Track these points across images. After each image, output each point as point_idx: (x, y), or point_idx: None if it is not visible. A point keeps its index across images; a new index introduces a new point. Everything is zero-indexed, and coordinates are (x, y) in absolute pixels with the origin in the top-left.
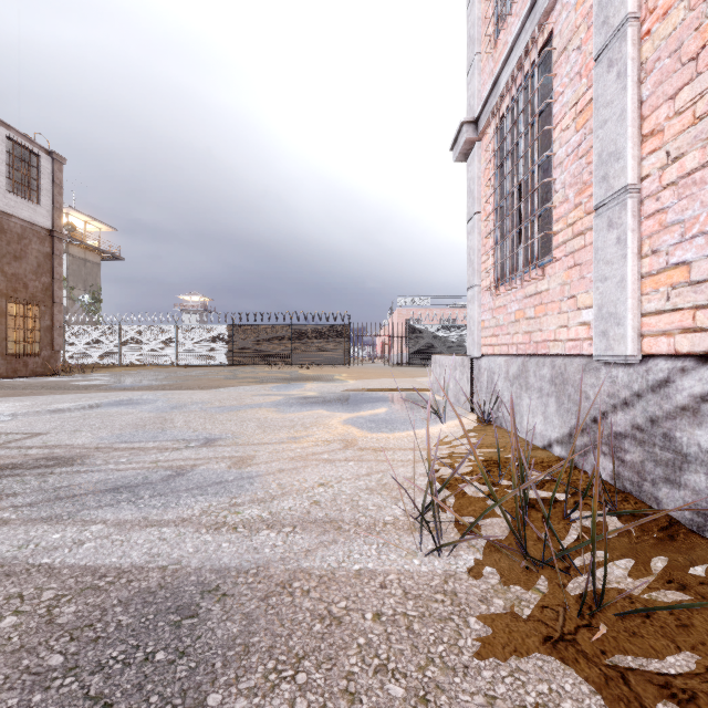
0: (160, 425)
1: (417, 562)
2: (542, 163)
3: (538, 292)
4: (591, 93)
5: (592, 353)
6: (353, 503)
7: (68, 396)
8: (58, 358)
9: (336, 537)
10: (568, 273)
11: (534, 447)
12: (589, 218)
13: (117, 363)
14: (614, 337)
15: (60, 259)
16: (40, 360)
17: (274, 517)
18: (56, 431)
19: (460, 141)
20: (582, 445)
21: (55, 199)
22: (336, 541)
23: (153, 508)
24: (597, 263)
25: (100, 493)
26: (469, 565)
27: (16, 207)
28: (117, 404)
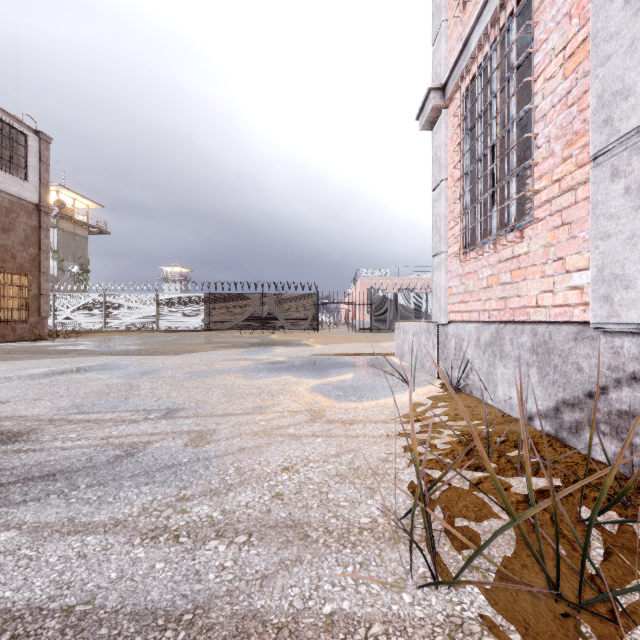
0: (125, 393)
1: (408, 599)
2: (520, 120)
3: (515, 256)
4: (584, 32)
5: (586, 320)
6: (321, 497)
7: (44, 361)
8: (44, 324)
9: (301, 551)
10: (553, 234)
11: (512, 419)
12: (581, 171)
13: (103, 328)
14: (621, 303)
15: (46, 232)
16: (27, 325)
17: (227, 518)
18: (16, 400)
19: (427, 108)
20: (573, 421)
21: (42, 176)
22: (301, 559)
23: (85, 504)
24: (597, 219)
25: (30, 482)
26: (478, 605)
27: (4, 183)
28: (89, 369)
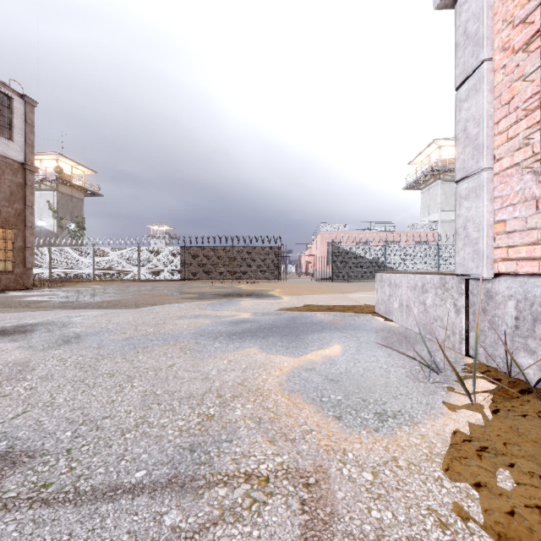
0: None
1: None
2: None
3: None
4: None
5: None
6: None
7: None
8: (30, 275)
9: None
10: None
11: None
12: None
13: (92, 278)
14: None
15: (32, 189)
16: (13, 276)
17: None
18: None
19: None
20: None
21: (27, 137)
22: None
23: None
24: None
25: None
26: None
27: None
28: (12, 331)
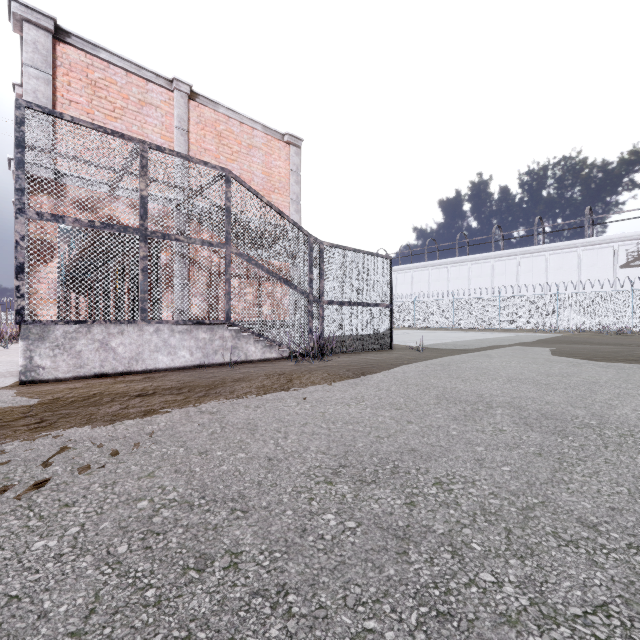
0: None
1: None
2: None
3: None
4: None
5: None
6: None
7: None
8: None
9: None
10: None
11: None
12: None
13: None
14: None
15: None
16: None
17: None
18: None
19: None
20: None
21: None
22: None
23: None
24: None
25: None
26: None
27: None
28: None
